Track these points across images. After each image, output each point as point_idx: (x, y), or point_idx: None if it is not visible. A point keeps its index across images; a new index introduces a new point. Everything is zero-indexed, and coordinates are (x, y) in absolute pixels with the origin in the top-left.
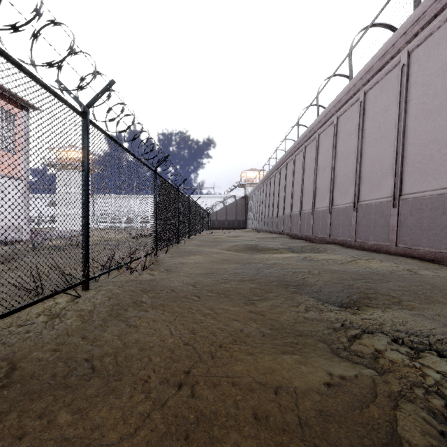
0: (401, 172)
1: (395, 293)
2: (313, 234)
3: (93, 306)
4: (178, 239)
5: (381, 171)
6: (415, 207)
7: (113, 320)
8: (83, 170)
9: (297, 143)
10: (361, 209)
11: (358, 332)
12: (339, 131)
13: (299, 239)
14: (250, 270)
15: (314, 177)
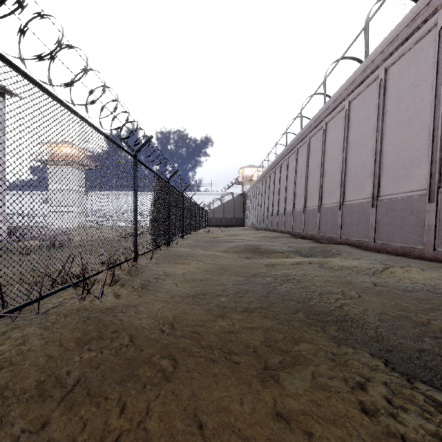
0: (441, 158)
1: None
2: (320, 233)
3: None
4: (168, 239)
5: (410, 159)
6: None
7: None
8: None
9: (301, 134)
10: (382, 205)
11: None
12: (351, 117)
13: (304, 238)
14: (257, 288)
15: (321, 171)
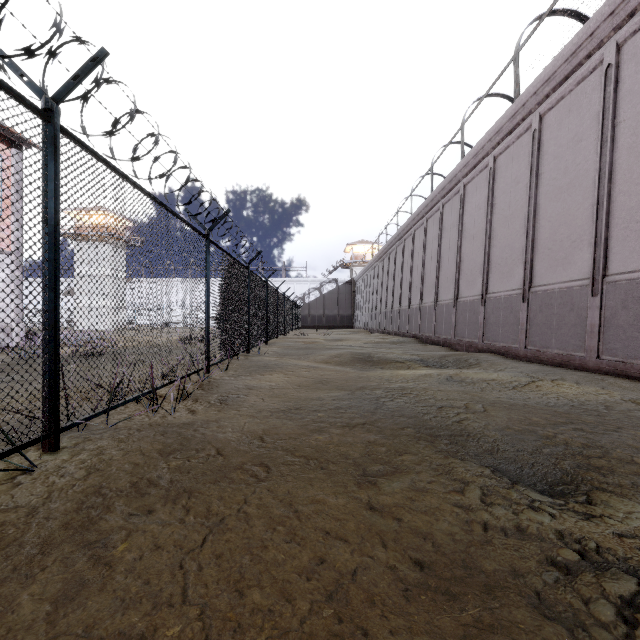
0: (606, 238)
1: None
2: (457, 337)
3: (45, 496)
4: (248, 345)
5: (570, 238)
6: (631, 294)
7: (66, 542)
8: (46, 221)
9: (431, 200)
10: (535, 299)
11: (636, 591)
12: (497, 179)
13: (434, 344)
14: (363, 403)
15: (457, 251)
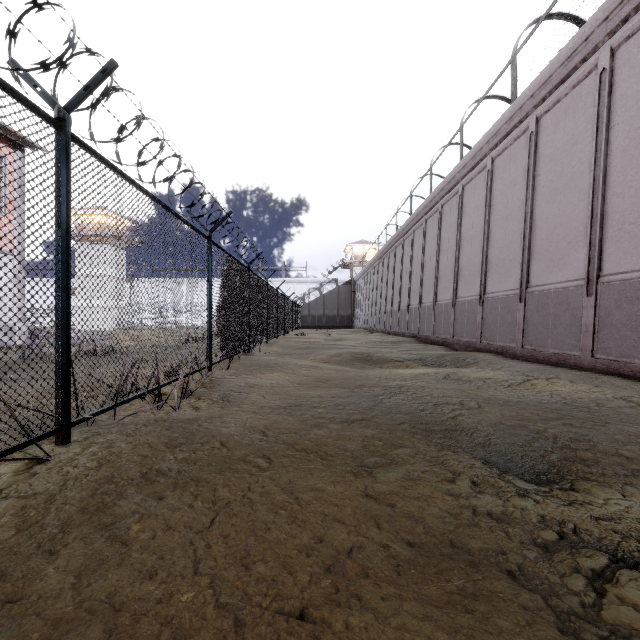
0: (601, 239)
1: (628, 450)
2: (455, 336)
3: (61, 484)
4: (249, 344)
5: (566, 239)
6: (625, 294)
7: (84, 524)
8: (58, 225)
9: (430, 200)
10: (532, 299)
11: (606, 564)
12: (495, 180)
13: (433, 344)
14: (361, 400)
15: (456, 251)
